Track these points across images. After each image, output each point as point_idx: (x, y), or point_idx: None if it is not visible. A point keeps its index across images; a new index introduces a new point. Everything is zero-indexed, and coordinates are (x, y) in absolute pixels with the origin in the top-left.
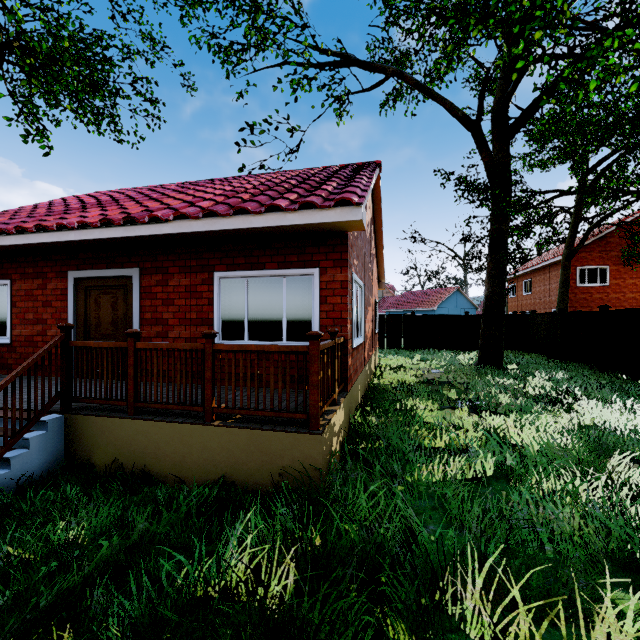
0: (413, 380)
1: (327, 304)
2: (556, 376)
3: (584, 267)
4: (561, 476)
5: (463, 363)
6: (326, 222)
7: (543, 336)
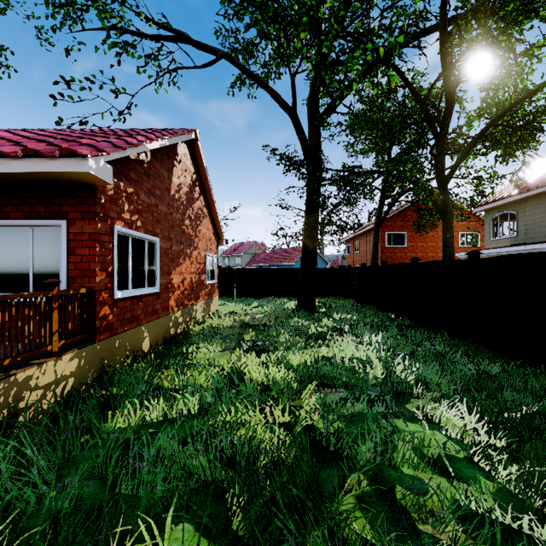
0: (229, 325)
1: (75, 255)
2: (347, 317)
3: (391, 233)
4: (238, 409)
5: (289, 308)
6: (54, 172)
7: (354, 285)
